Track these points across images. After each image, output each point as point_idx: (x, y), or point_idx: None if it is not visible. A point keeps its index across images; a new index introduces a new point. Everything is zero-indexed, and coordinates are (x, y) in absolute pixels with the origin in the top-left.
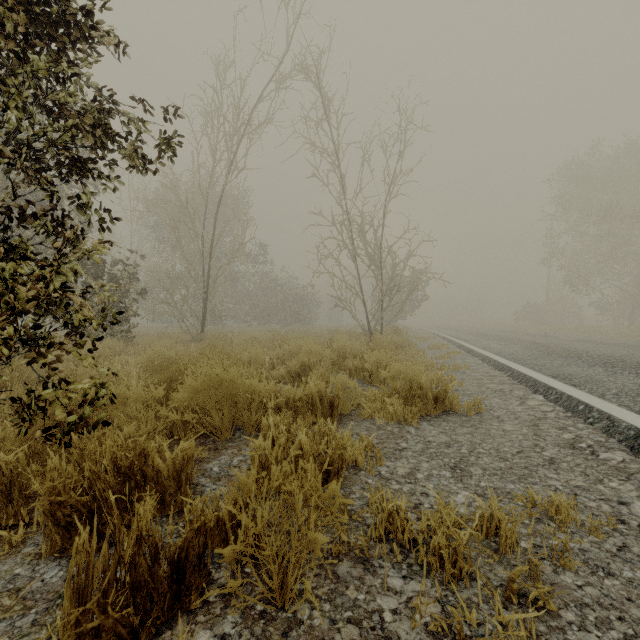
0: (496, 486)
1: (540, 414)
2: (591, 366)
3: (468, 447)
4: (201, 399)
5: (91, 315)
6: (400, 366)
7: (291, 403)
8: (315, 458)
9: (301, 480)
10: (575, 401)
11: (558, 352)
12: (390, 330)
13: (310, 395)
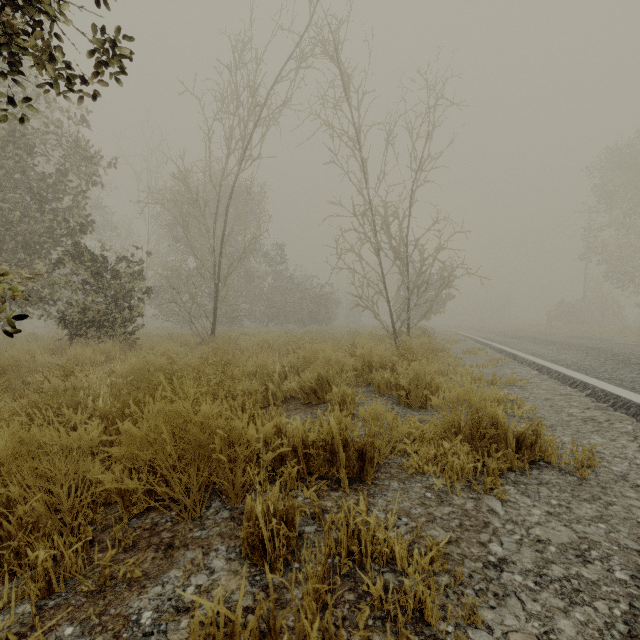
0: None
1: None
2: None
3: (622, 562)
4: (148, 457)
5: None
6: (460, 391)
7: (300, 453)
8: None
9: None
10: None
11: (635, 361)
12: (417, 332)
13: (329, 438)
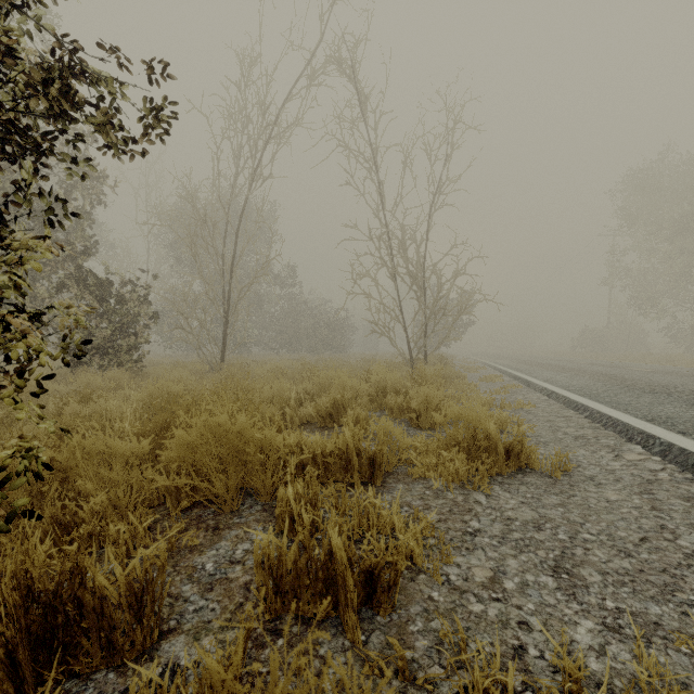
0: (632, 609)
1: (648, 474)
2: (690, 406)
3: (567, 530)
4: (196, 458)
5: (38, 345)
6: (460, 409)
7: (319, 460)
8: (353, 565)
9: (332, 599)
10: (693, 457)
11: (639, 386)
12: (434, 359)
13: (344, 448)
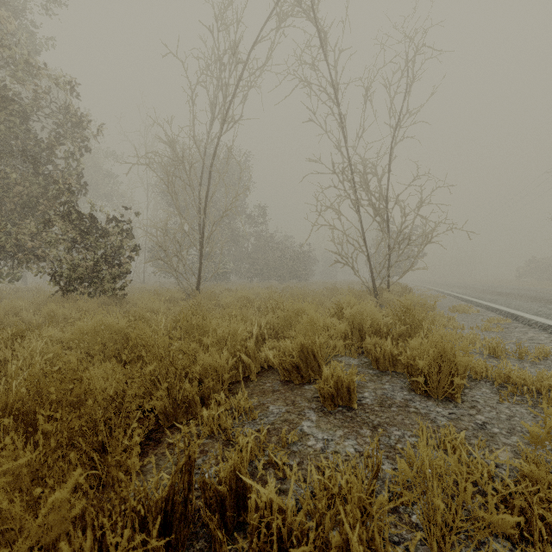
0: None
1: None
2: None
3: None
4: None
5: None
6: None
7: None
8: None
9: None
10: None
11: None
12: (396, 288)
13: None
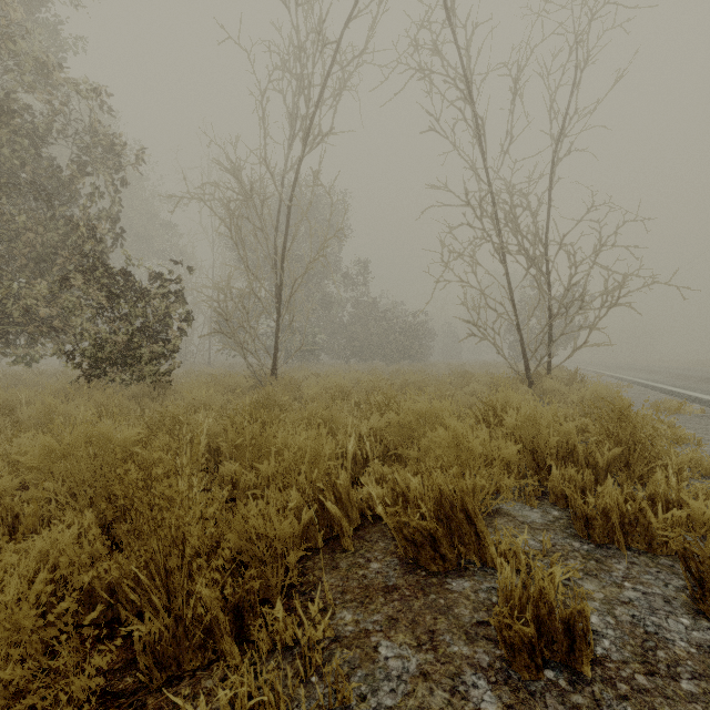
0: None
1: None
2: None
3: None
4: None
5: None
6: None
7: None
8: None
9: None
10: None
11: None
12: (559, 373)
13: None
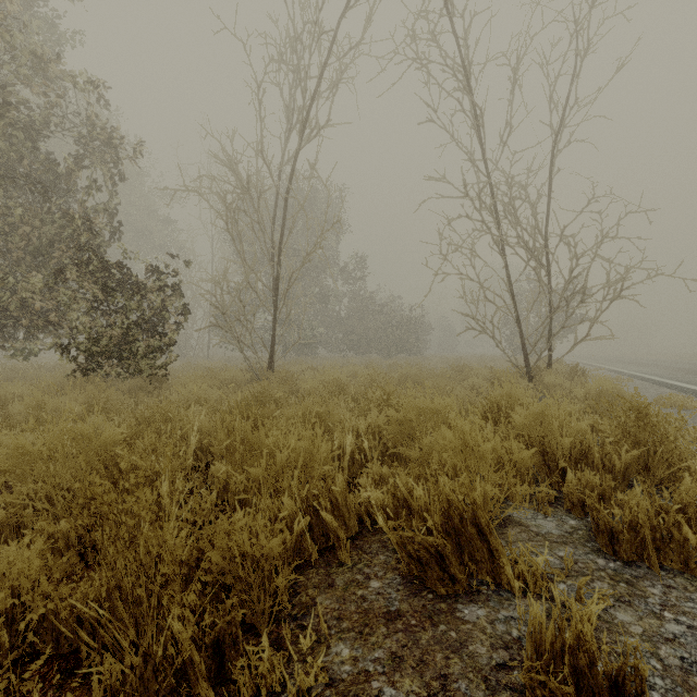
0: None
1: None
2: None
3: None
4: None
5: None
6: None
7: None
8: None
9: None
10: None
11: None
12: (559, 367)
13: None
